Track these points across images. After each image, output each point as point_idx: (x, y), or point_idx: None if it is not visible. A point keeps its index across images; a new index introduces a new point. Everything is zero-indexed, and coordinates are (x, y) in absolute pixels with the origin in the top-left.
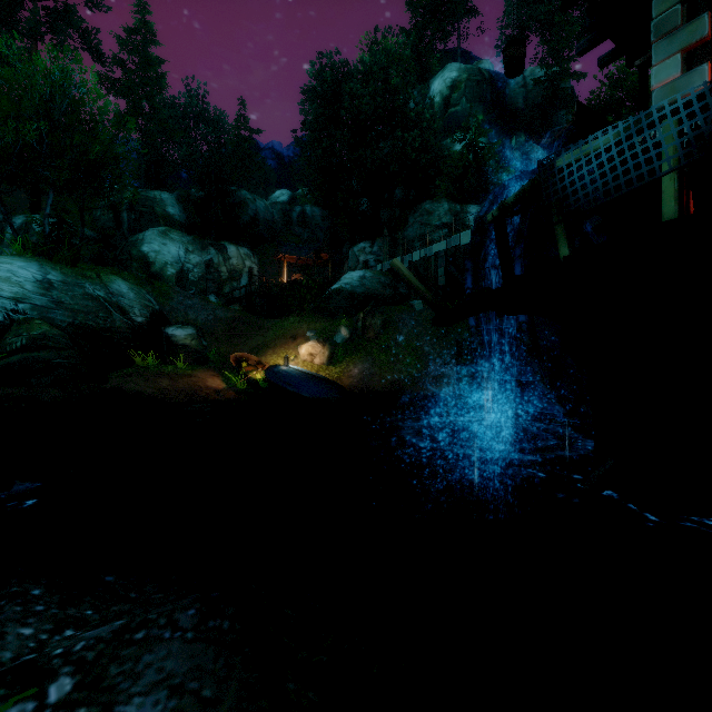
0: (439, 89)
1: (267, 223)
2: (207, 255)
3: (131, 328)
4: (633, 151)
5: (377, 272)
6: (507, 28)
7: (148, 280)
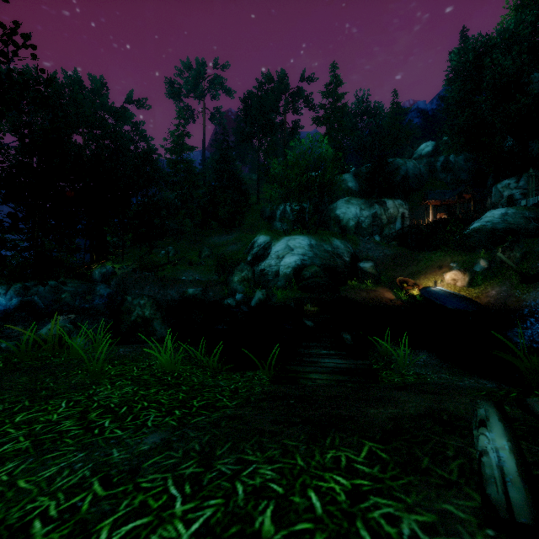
0: None
1: (415, 176)
2: (373, 209)
3: (344, 265)
4: None
5: (520, 207)
6: None
7: (346, 236)
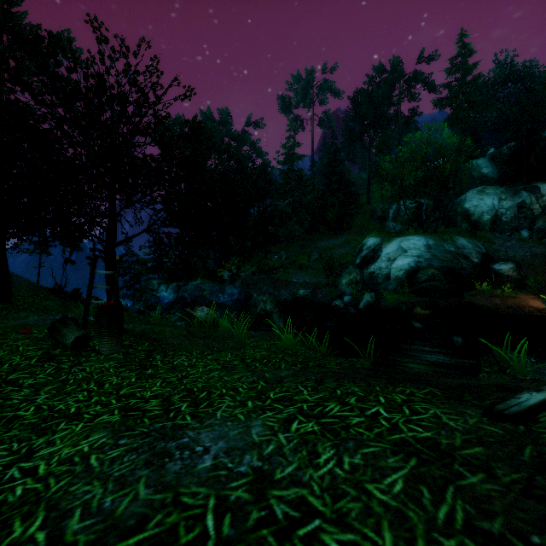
0: None
1: None
2: (518, 198)
3: (471, 267)
4: None
5: None
6: None
7: (476, 233)
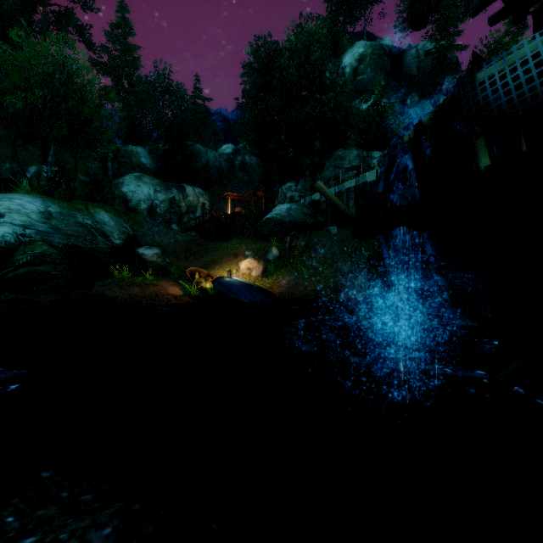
0: (349, 62)
1: (216, 169)
2: (170, 194)
3: (111, 248)
4: None
5: (301, 204)
6: (404, 12)
7: (125, 212)
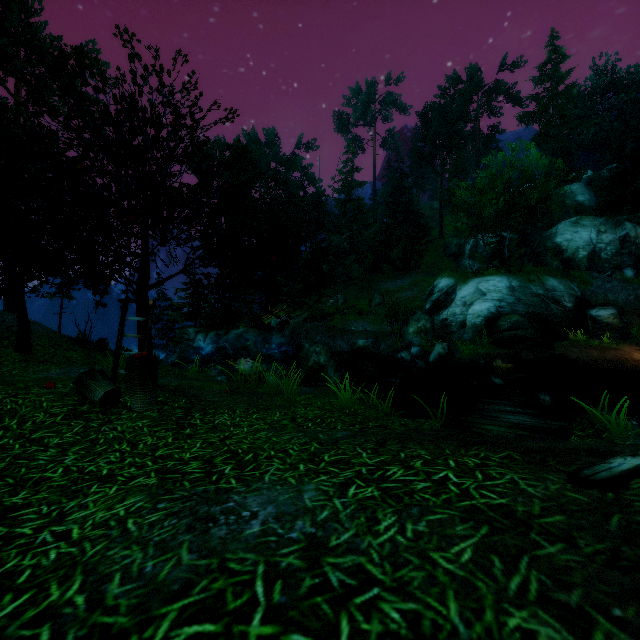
0: None
1: None
2: (621, 231)
3: (564, 313)
4: None
5: None
6: None
7: (569, 272)
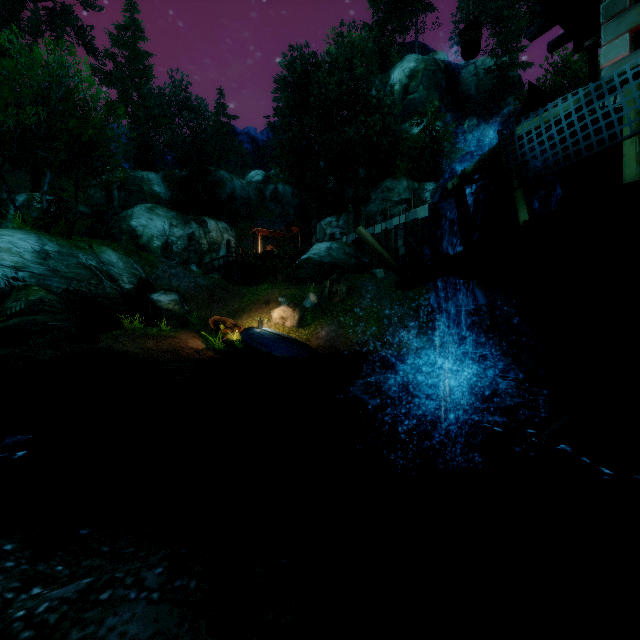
0: (399, 78)
1: (243, 200)
2: (189, 229)
3: (120, 294)
4: (594, 117)
5: (342, 243)
6: (461, 22)
7: (136, 251)
